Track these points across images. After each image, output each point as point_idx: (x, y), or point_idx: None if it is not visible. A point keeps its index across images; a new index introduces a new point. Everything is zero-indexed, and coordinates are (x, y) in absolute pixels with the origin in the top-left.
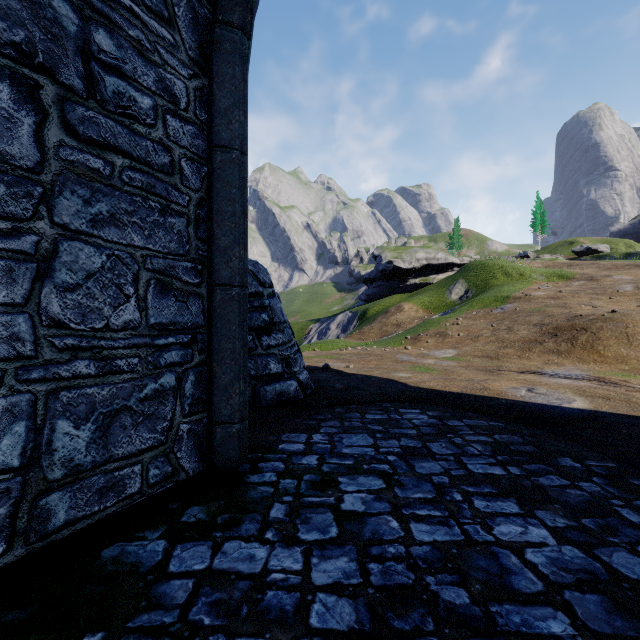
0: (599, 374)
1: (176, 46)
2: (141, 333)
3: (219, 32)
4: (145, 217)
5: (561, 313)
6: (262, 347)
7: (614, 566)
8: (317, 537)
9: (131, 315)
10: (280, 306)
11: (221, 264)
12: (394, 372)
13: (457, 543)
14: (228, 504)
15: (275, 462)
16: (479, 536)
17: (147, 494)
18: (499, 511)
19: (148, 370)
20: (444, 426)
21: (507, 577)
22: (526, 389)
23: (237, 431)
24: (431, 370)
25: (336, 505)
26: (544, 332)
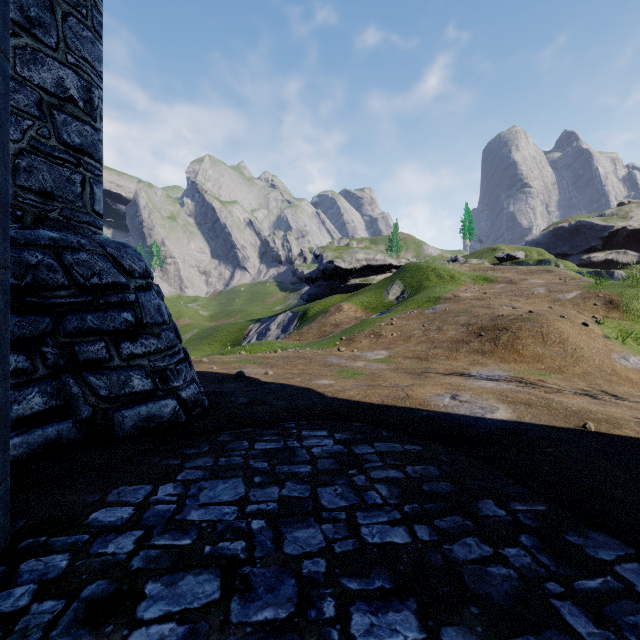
0: (519, 374)
1: None
2: None
3: None
4: None
5: (485, 313)
6: (121, 357)
7: None
8: None
9: None
10: (158, 302)
11: None
12: (317, 378)
13: None
14: None
15: (57, 555)
16: None
17: None
18: (387, 639)
19: None
20: (349, 456)
21: None
22: (450, 396)
23: None
24: (358, 375)
25: None
26: (470, 332)
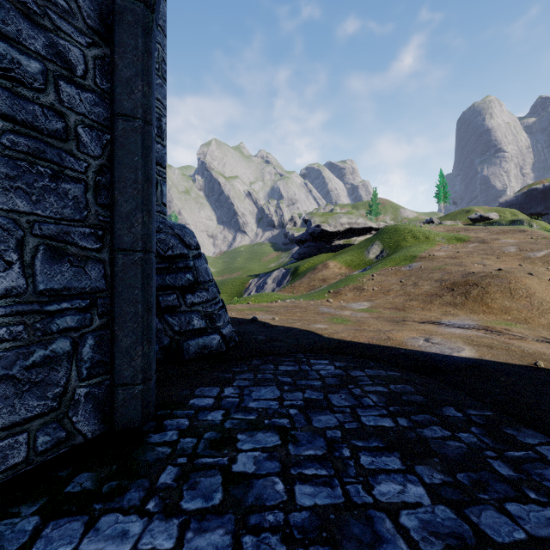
0: (487, 323)
1: (71, 13)
2: (27, 300)
3: (120, 3)
4: (32, 182)
5: (458, 271)
6: (186, 305)
7: (482, 528)
8: (199, 505)
9: (14, 282)
10: (206, 266)
11: (123, 230)
12: (313, 323)
13: (336, 507)
14: (120, 469)
15: (181, 419)
16: (359, 497)
17: (35, 462)
18: (382, 467)
19: (36, 337)
20: (347, 377)
21: (378, 546)
22: (424, 339)
23: (139, 392)
24: (346, 321)
25: (228, 466)
26: (443, 287)
